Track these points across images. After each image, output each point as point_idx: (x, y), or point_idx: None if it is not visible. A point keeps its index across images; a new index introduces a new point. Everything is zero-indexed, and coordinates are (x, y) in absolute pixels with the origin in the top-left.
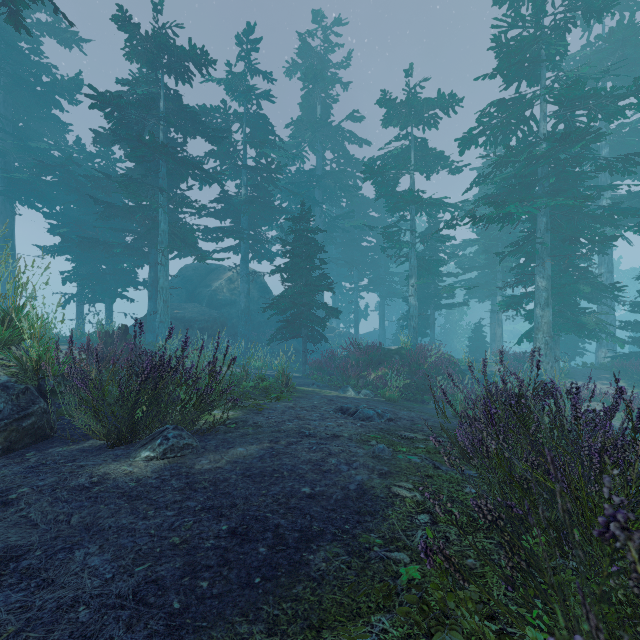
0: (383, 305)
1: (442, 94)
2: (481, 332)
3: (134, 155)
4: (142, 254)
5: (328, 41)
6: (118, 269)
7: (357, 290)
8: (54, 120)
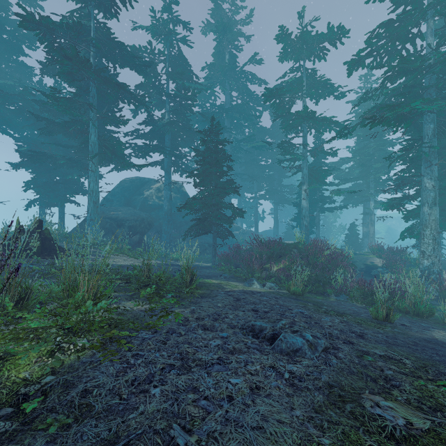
0: (277, 210)
1: (331, 27)
2: (355, 230)
3: (62, 71)
4: (82, 165)
5: (234, 4)
6: (68, 179)
7: (257, 198)
8: (19, 63)
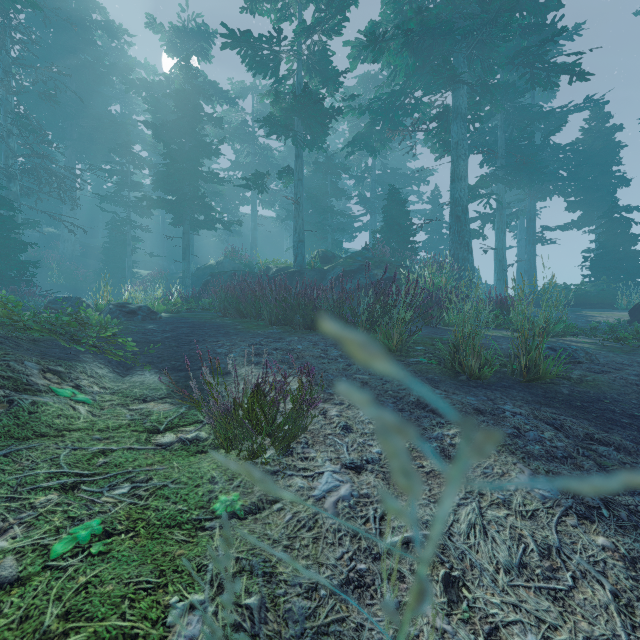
0: None
1: None
2: None
3: None
4: None
5: None
6: None
7: None
8: None
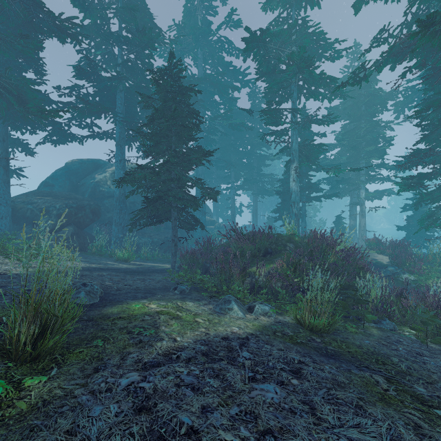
0: (256, 201)
1: None
2: (342, 223)
3: None
4: None
5: None
6: None
7: (234, 188)
8: None
